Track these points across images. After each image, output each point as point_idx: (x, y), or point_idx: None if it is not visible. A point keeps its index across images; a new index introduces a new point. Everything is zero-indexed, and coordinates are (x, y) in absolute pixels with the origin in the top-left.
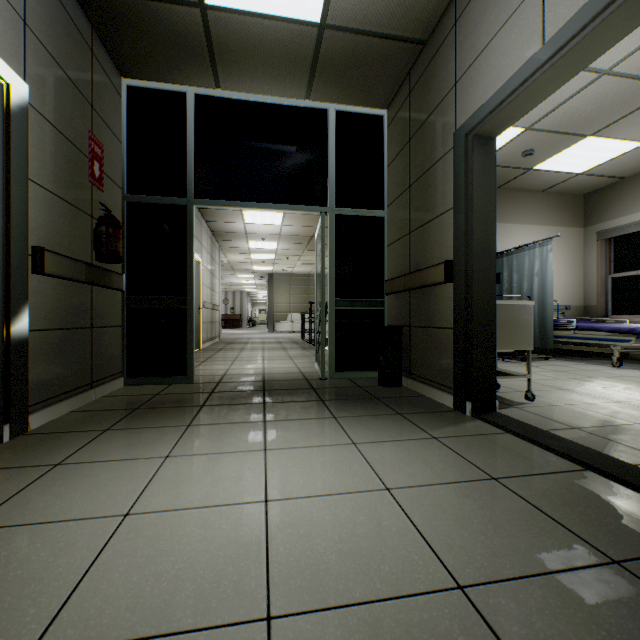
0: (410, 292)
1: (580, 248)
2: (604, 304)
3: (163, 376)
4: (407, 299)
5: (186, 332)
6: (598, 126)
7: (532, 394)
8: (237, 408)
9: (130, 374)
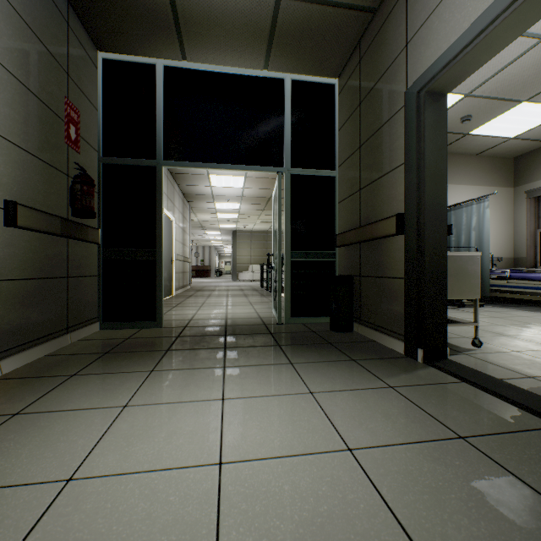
0: (360, 244)
1: (510, 206)
2: (533, 256)
3: (135, 321)
4: (357, 251)
5: (156, 281)
6: (533, 92)
7: (479, 341)
8: (199, 353)
9: (105, 319)
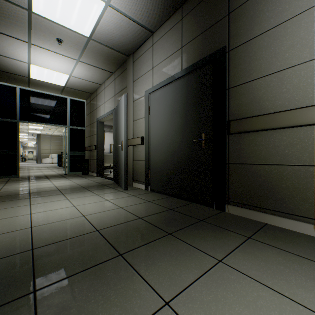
0: (90, 151)
1: None
2: None
3: (7, 175)
4: (90, 152)
5: (16, 161)
6: None
7: None
8: (40, 179)
9: None
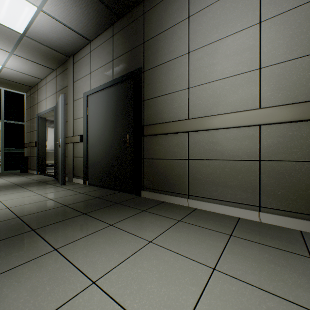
0: (31, 147)
1: None
2: None
3: None
4: (30, 149)
5: None
6: None
7: None
8: None
9: None
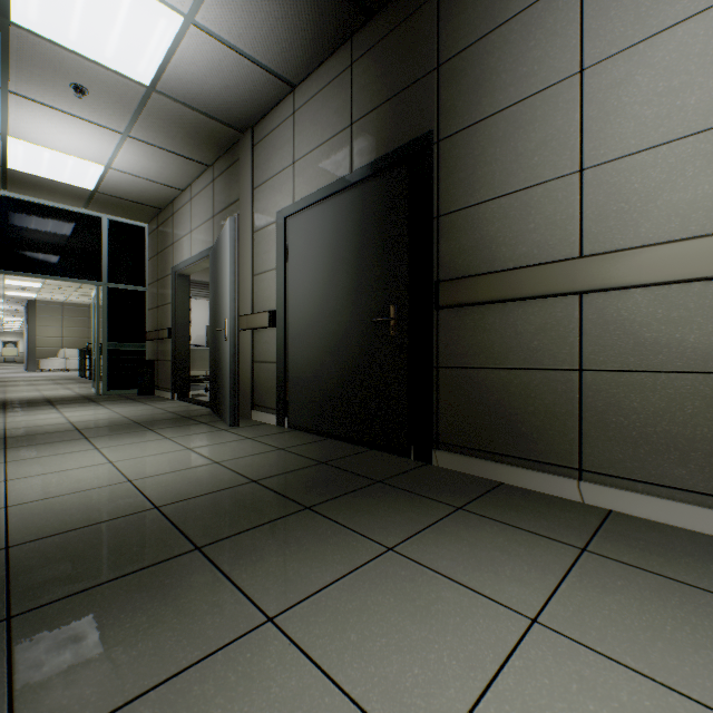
0: (159, 341)
1: None
2: None
3: None
4: (157, 344)
5: None
6: None
7: None
8: (34, 407)
9: None
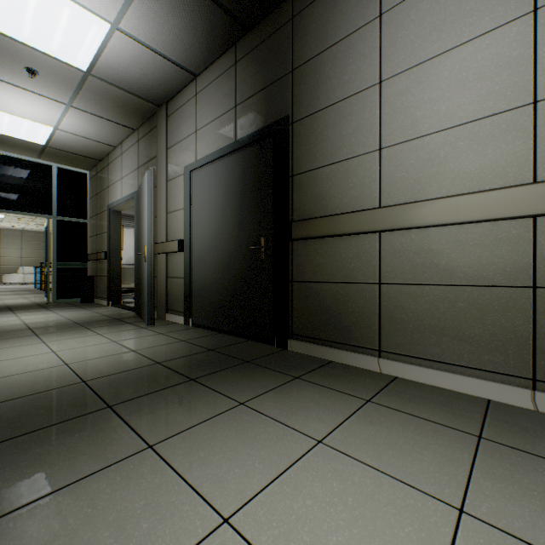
0: (97, 261)
1: None
2: None
3: None
4: (96, 264)
5: None
6: None
7: None
8: None
9: None
